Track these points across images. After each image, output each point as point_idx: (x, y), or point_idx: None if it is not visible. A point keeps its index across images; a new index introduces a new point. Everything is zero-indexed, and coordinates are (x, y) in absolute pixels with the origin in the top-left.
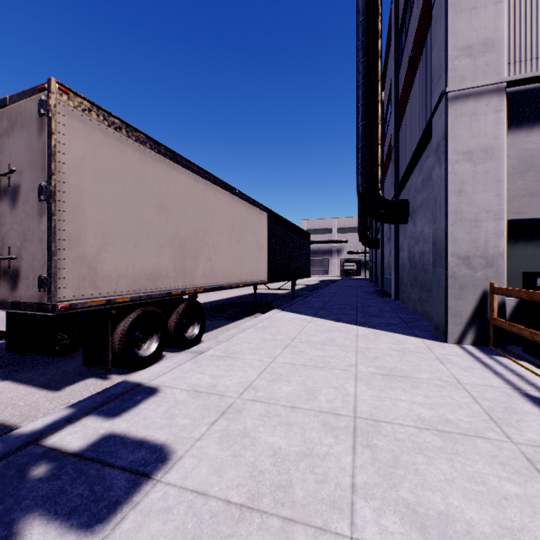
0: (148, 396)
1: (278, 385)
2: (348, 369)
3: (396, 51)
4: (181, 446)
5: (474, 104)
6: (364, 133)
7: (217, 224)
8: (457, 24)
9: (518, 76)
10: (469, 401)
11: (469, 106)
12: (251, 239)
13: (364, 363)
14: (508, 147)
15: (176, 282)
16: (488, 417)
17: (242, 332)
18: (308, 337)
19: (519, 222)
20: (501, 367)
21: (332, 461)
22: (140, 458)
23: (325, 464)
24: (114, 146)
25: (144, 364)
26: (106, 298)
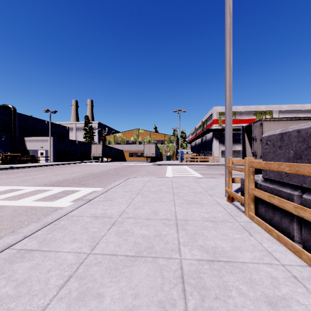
0: None
1: None
2: None
3: None
4: None
5: None
6: None
7: None
8: None
9: None
10: None
11: None
12: None
13: None
14: None
15: None
16: None
17: None
18: None
19: None
20: None
21: None
22: None
23: None
24: (276, 125)
25: None
26: None
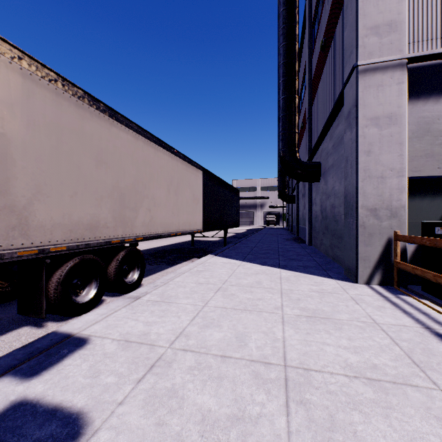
0: (75, 348)
1: (210, 331)
2: (275, 311)
3: (310, 40)
4: (100, 414)
5: (380, 76)
6: (284, 105)
7: (156, 178)
8: (366, 7)
9: (417, 53)
10: (389, 342)
11: (376, 78)
12: (188, 193)
13: (289, 305)
14: (408, 114)
15: (116, 231)
16: (410, 360)
17: (179, 276)
18: (238, 280)
19: (417, 179)
20: (408, 306)
21: (265, 426)
22: (48, 435)
23: (258, 430)
24: (48, 97)
25: (82, 311)
26: (39, 247)
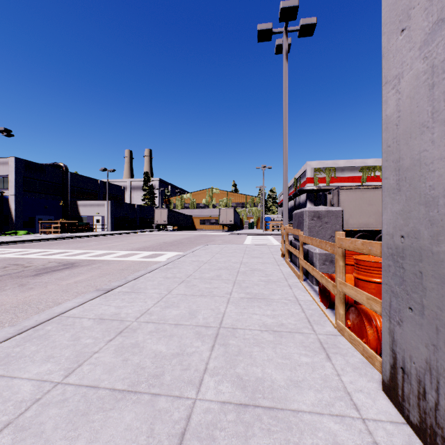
0: None
1: None
2: None
3: None
4: None
5: None
6: None
7: None
8: None
9: None
10: None
11: None
12: None
13: None
14: None
15: (377, 226)
16: None
17: None
18: None
19: None
20: None
21: None
22: None
23: None
24: (352, 193)
25: None
26: (350, 229)
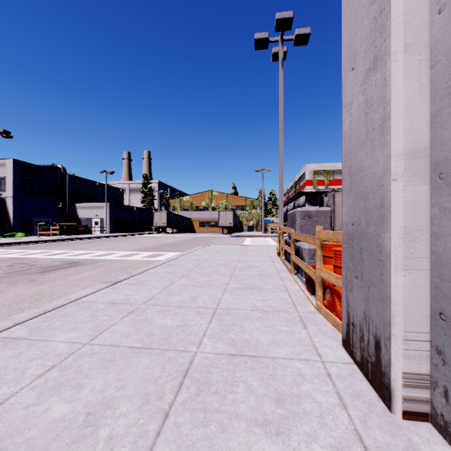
0: None
1: None
2: None
3: None
4: None
5: None
6: None
7: None
8: None
9: None
10: None
11: None
12: None
13: None
14: None
15: None
16: None
17: None
18: None
19: None
20: None
21: None
22: None
23: None
24: None
25: None
26: None
